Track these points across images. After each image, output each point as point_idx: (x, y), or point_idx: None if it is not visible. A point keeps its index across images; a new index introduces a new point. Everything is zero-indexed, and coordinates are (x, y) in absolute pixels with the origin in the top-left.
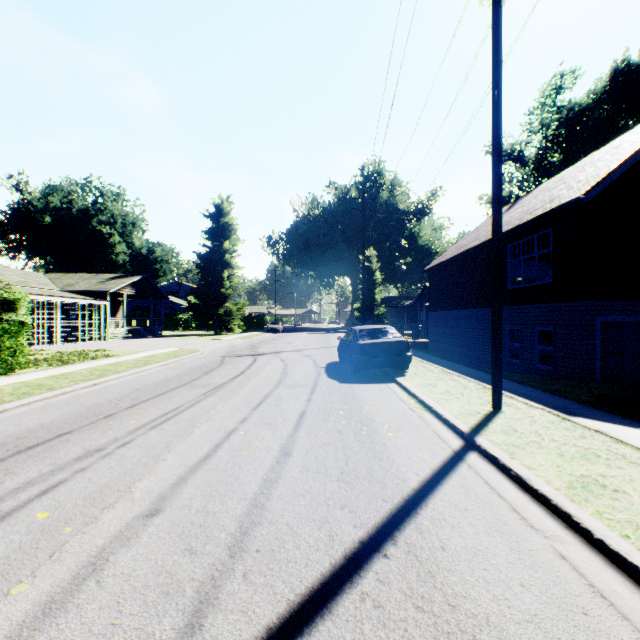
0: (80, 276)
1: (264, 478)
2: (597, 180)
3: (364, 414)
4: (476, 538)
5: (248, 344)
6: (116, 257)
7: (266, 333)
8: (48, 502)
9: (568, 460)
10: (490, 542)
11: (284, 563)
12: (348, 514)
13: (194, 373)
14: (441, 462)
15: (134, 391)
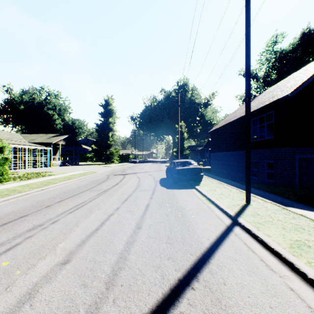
0: (38, 135)
1: (127, 241)
2: (297, 86)
3: (179, 205)
4: (242, 277)
5: (121, 169)
6: (56, 126)
7: (130, 163)
8: (9, 255)
9: (288, 231)
10: (250, 280)
11: (136, 293)
12: (172, 262)
13: (93, 184)
14: (220, 232)
15: (62, 193)
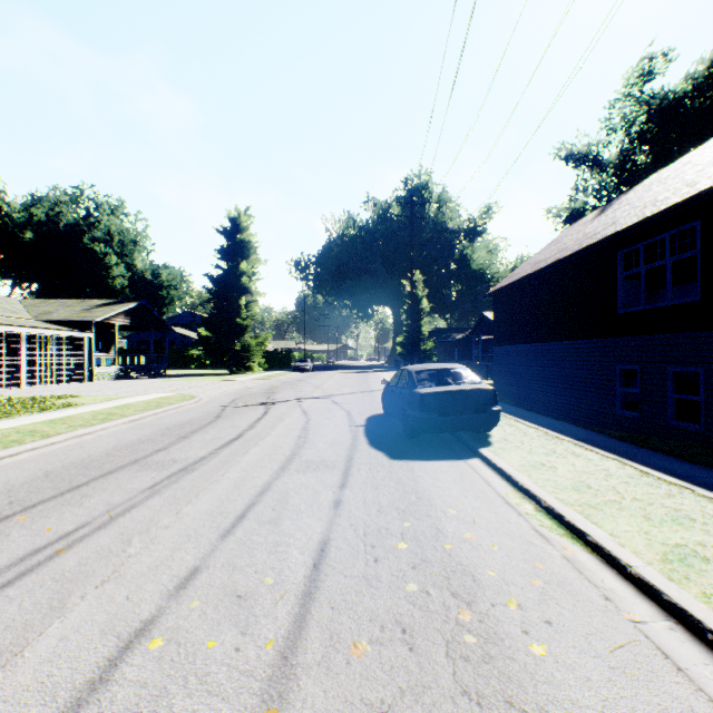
0: (62, 302)
1: None
2: None
3: (450, 553)
4: None
5: (265, 387)
6: (113, 281)
7: (292, 372)
8: None
9: None
10: None
11: None
12: None
13: (166, 437)
14: None
15: (36, 479)
